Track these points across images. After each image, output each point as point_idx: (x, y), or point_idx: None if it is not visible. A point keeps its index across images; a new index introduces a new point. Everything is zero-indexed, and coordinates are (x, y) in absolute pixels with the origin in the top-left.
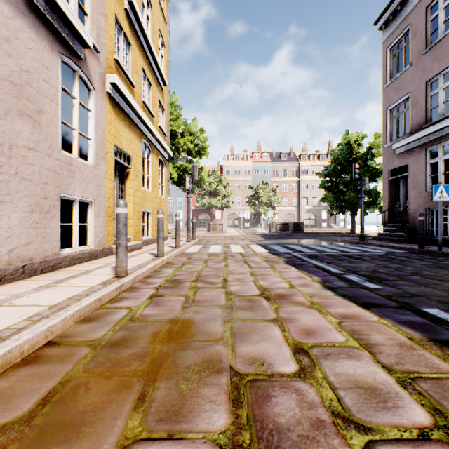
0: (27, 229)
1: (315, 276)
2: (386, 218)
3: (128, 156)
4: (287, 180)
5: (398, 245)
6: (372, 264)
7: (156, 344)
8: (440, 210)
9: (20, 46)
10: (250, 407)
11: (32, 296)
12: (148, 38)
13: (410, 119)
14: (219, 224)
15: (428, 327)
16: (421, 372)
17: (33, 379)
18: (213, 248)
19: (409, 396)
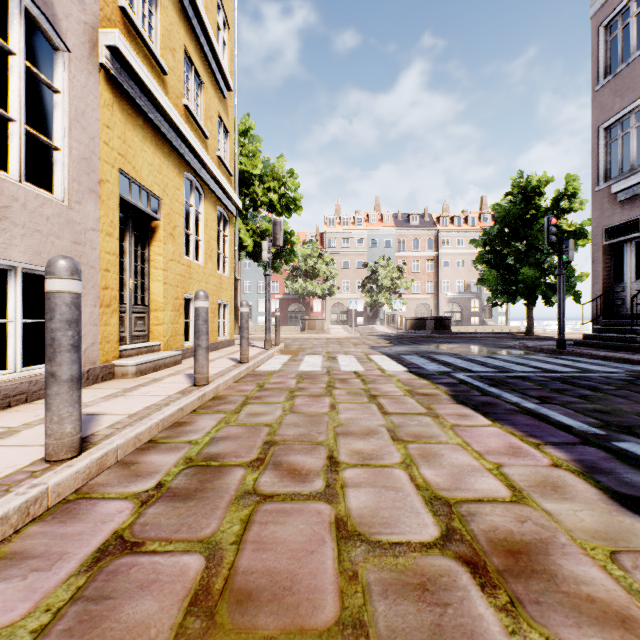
0: None
1: (546, 444)
2: (597, 310)
3: (154, 198)
4: (420, 255)
5: (634, 357)
6: None
7: None
8: None
9: None
10: None
11: None
12: None
13: None
14: (318, 320)
15: None
16: None
17: None
18: (308, 361)
19: None
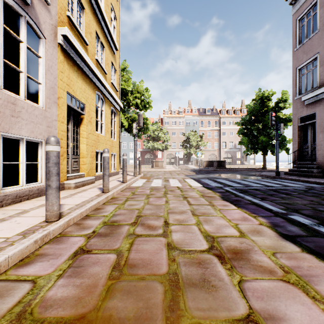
0: None
1: (259, 216)
2: (295, 157)
3: (82, 104)
4: (211, 129)
5: (311, 179)
6: (306, 201)
7: None
8: None
9: None
10: None
11: None
12: (100, 6)
13: (317, 75)
14: (160, 162)
15: None
16: None
17: None
18: (155, 182)
19: None
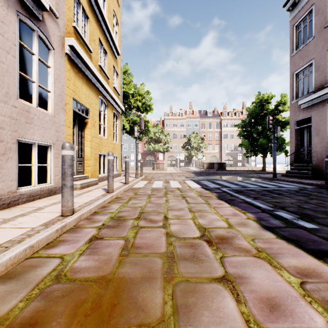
0: None
1: (248, 212)
2: (292, 159)
3: (86, 109)
4: (212, 131)
5: (305, 181)
6: (294, 200)
7: None
8: None
9: None
10: None
11: None
12: (103, 14)
13: (313, 80)
14: (161, 164)
15: None
16: None
17: None
18: (156, 183)
19: None
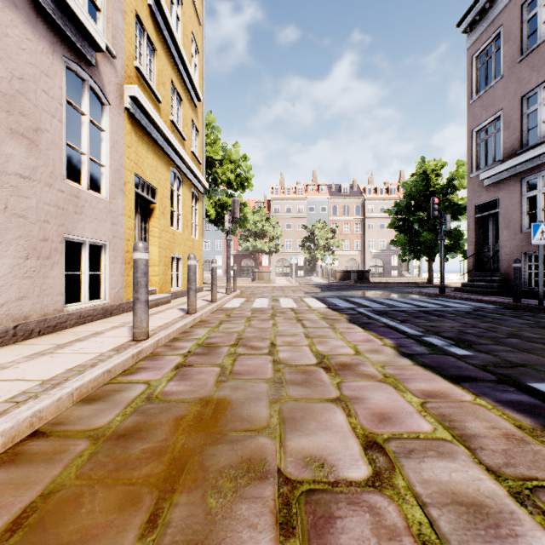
0: (20, 280)
1: (386, 338)
2: (471, 265)
3: (152, 188)
4: (350, 219)
5: (487, 298)
6: (458, 323)
7: (178, 436)
8: (541, 255)
9: (11, 46)
10: (306, 536)
11: (22, 367)
12: (178, 43)
13: (501, 143)
14: (266, 273)
15: (540, 410)
16: (542, 478)
17: (4, 490)
18: (258, 301)
19: (530, 518)
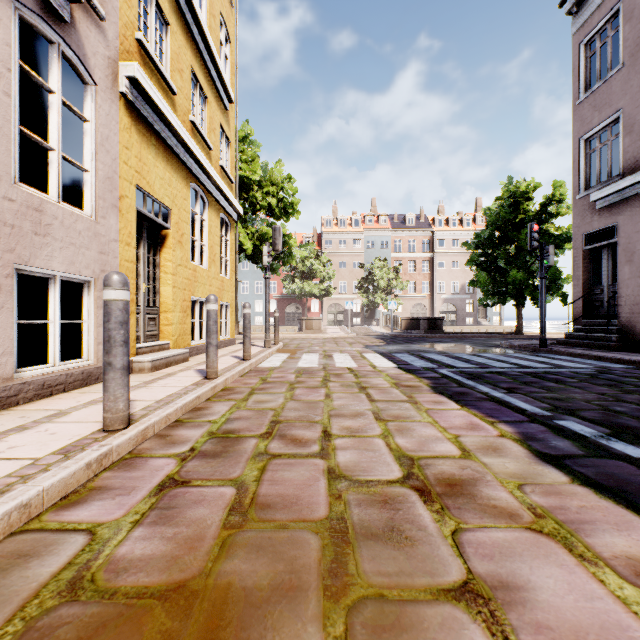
0: None
1: (500, 422)
2: (578, 311)
3: (164, 209)
4: (416, 256)
5: (607, 354)
6: (592, 394)
7: None
8: None
9: None
10: None
11: None
12: (200, 19)
13: (620, 152)
14: (315, 320)
15: None
16: None
17: None
18: (306, 358)
19: None
